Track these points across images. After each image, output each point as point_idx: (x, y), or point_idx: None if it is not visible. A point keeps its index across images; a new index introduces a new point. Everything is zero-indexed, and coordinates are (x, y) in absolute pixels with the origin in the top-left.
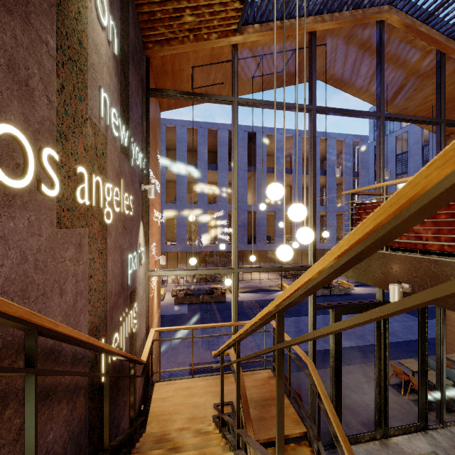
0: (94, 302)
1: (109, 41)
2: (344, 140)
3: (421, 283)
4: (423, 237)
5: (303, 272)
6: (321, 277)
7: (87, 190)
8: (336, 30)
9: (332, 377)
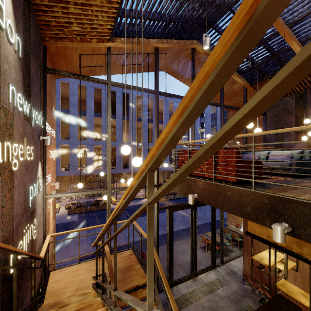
0: (5, 223)
1: (16, 50)
2: None
3: (201, 193)
4: (203, 170)
5: None
6: (122, 205)
7: (1, 153)
8: (171, 47)
9: (168, 248)
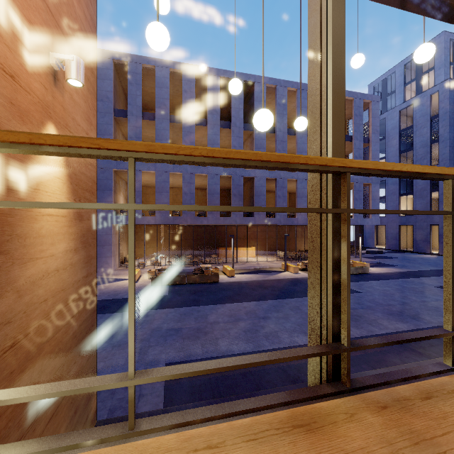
0: None
1: None
2: (354, 99)
3: None
4: None
5: (306, 254)
6: None
7: None
8: None
9: None
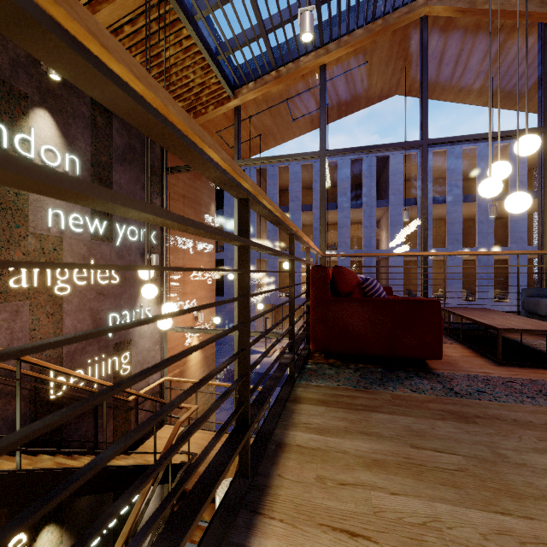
0: None
1: (67, 171)
2: None
3: None
4: None
5: None
6: None
7: (26, 278)
8: (368, 46)
9: None
